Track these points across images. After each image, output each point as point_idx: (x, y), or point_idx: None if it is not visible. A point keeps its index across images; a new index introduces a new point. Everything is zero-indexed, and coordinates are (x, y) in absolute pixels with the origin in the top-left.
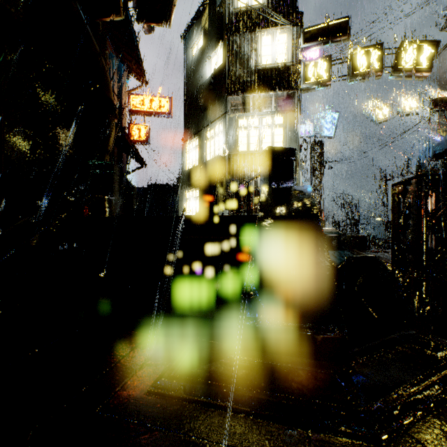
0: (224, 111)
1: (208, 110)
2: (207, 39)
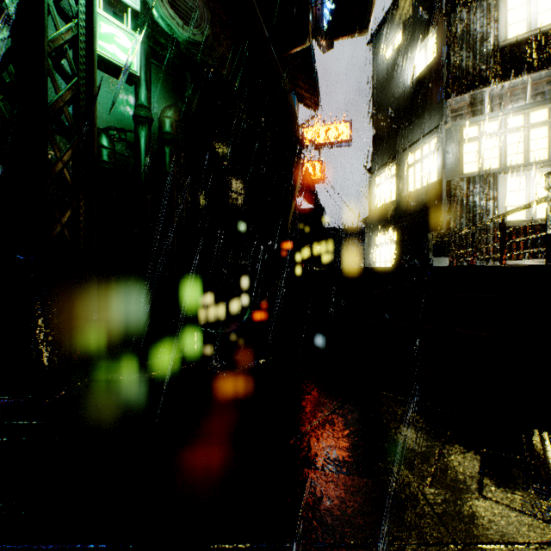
0: (439, 121)
1: (411, 125)
2: (409, 31)
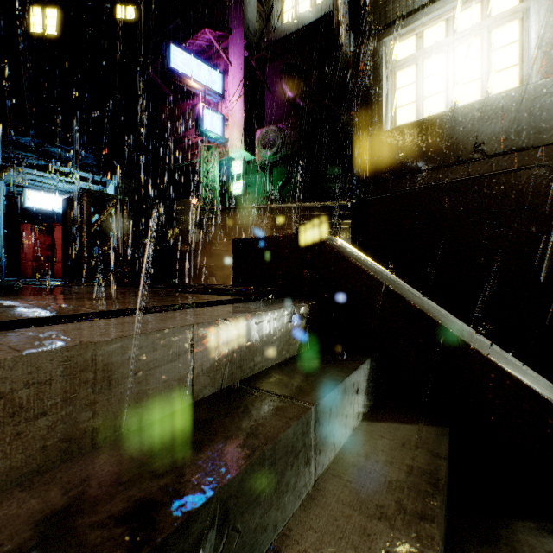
0: None
1: None
2: None
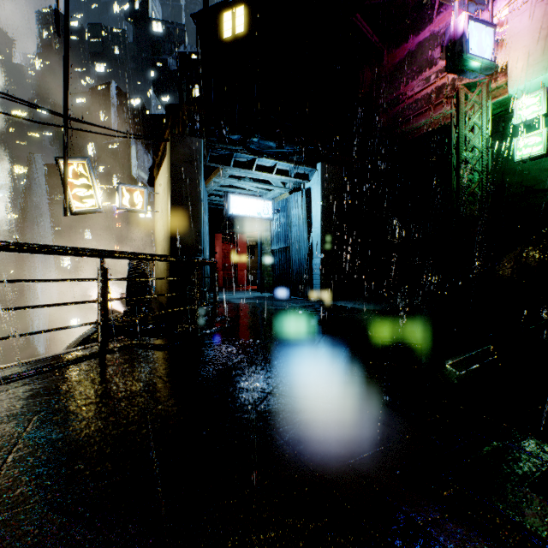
0: None
1: None
2: None
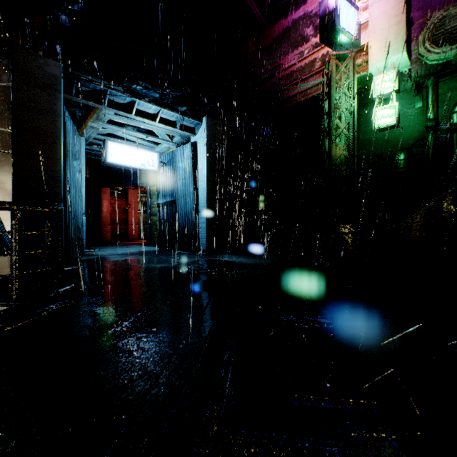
0: None
1: None
2: None
